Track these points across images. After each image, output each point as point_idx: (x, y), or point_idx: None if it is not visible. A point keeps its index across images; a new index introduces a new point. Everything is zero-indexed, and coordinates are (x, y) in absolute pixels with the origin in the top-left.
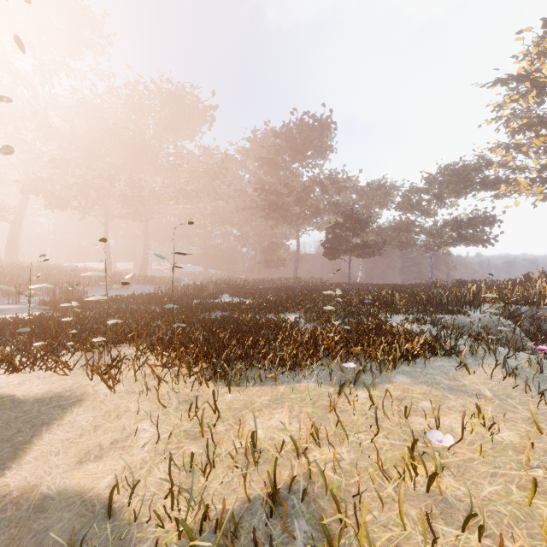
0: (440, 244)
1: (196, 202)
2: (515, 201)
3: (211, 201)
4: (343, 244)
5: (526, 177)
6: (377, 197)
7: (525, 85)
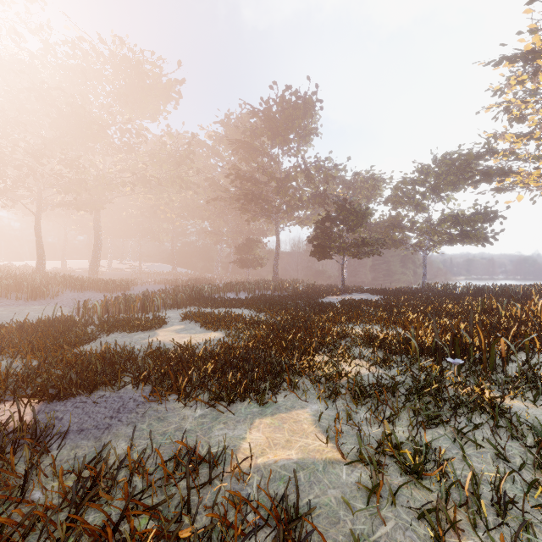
0: (437, 242)
1: (158, 191)
2: (518, 195)
3: (177, 190)
4: (336, 241)
5: (537, 167)
6: (364, 190)
7: (531, 66)
